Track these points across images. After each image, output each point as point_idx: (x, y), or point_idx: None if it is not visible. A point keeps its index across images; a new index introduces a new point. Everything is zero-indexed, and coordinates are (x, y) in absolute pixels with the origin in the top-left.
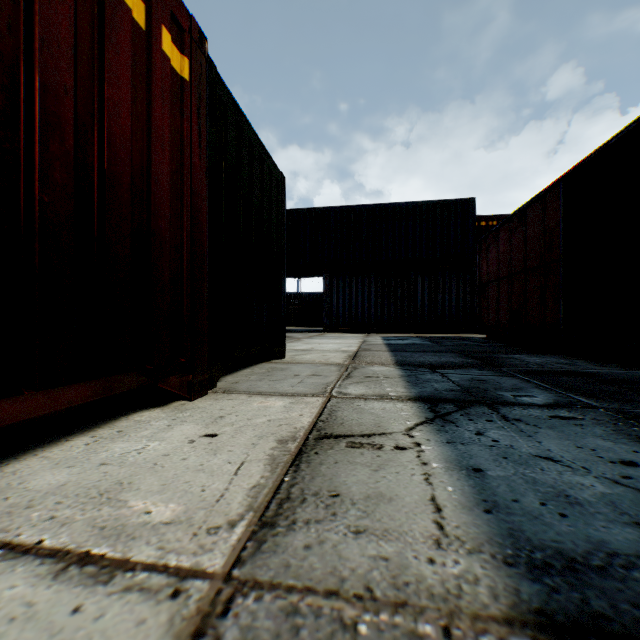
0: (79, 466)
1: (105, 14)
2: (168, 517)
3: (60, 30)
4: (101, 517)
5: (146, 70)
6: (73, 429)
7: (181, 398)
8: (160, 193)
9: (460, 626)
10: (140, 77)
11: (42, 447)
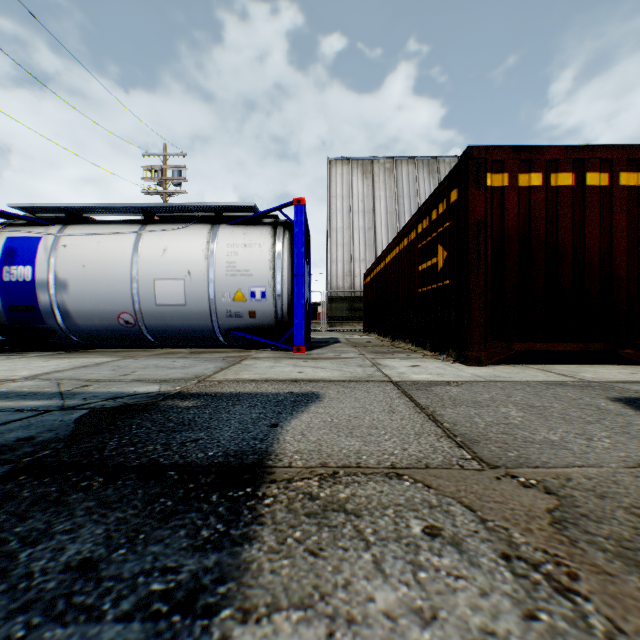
0: (569, 368)
1: (583, 199)
2: (588, 376)
3: (564, 222)
4: (570, 373)
5: (607, 203)
6: (573, 363)
7: (637, 364)
8: (616, 257)
9: (639, 393)
10: (603, 209)
11: (560, 364)
